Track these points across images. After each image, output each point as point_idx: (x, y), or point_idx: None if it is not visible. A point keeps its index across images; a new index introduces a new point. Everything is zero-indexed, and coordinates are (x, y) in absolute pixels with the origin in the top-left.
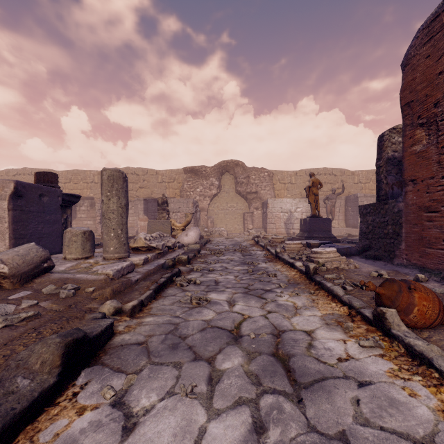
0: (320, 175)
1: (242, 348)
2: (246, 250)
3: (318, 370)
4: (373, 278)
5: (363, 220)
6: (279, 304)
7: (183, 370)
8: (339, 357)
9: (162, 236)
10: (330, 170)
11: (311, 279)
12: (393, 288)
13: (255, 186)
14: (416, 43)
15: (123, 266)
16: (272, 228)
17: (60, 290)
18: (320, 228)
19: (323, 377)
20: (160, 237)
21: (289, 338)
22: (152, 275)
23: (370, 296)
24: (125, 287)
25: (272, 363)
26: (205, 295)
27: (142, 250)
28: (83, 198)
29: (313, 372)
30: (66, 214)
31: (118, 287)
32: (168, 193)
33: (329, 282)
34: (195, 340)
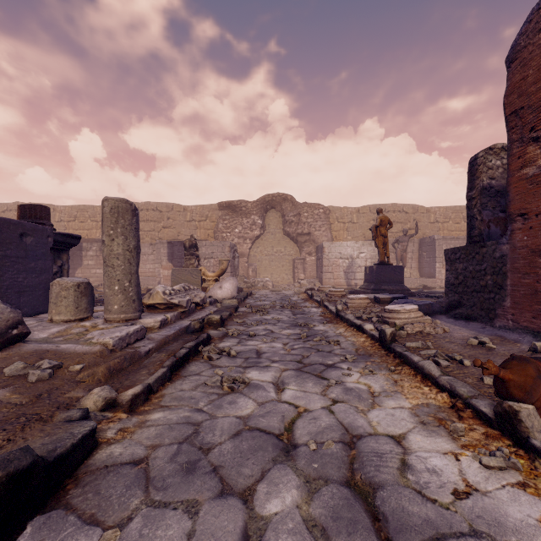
0: (388, 212)
1: (297, 470)
2: (297, 306)
3: (425, 519)
4: (472, 347)
5: (450, 269)
6: (347, 389)
7: (200, 518)
8: (454, 489)
9: (188, 290)
10: (400, 206)
11: (389, 348)
12: (526, 371)
13: (308, 226)
14: (528, 29)
15: (129, 331)
16: (329, 278)
17: (30, 370)
18: (390, 278)
19: (437, 535)
20: (185, 290)
21: (370, 451)
22: (171, 342)
23: (476, 376)
24: (130, 362)
25: (348, 503)
26: (242, 374)
27: (160, 308)
28: (91, 240)
29: (419, 524)
30: (62, 260)
31: (119, 363)
32: (199, 235)
33: (415, 354)
34: (223, 454)
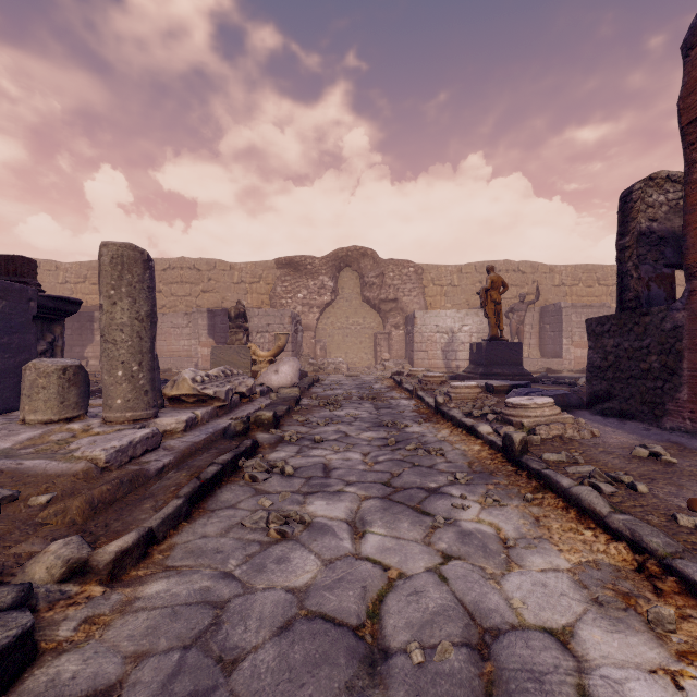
0: (500, 272)
1: None
2: (381, 397)
3: None
4: (641, 461)
5: (595, 346)
6: (464, 533)
7: None
8: None
9: (230, 375)
10: (515, 264)
11: (518, 463)
12: None
13: (394, 289)
14: None
15: (133, 438)
16: (422, 359)
17: None
18: (505, 359)
19: None
20: (226, 376)
21: (519, 668)
22: (199, 453)
23: (662, 512)
24: (130, 488)
25: None
26: (301, 505)
27: (188, 402)
28: None
29: None
30: (53, 334)
31: (109, 491)
32: (251, 301)
33: (561, 474)
34: (259, 674)
